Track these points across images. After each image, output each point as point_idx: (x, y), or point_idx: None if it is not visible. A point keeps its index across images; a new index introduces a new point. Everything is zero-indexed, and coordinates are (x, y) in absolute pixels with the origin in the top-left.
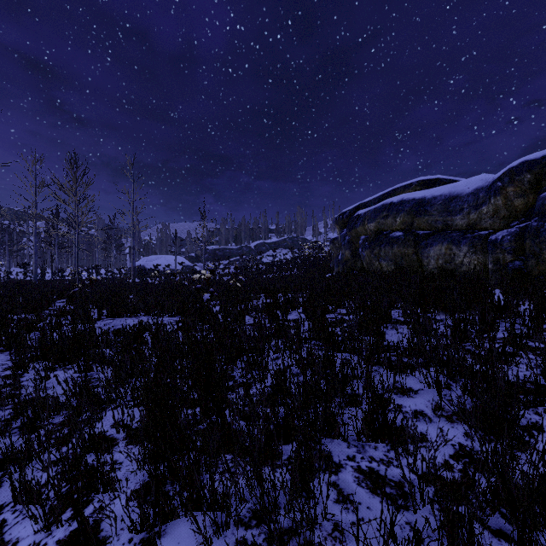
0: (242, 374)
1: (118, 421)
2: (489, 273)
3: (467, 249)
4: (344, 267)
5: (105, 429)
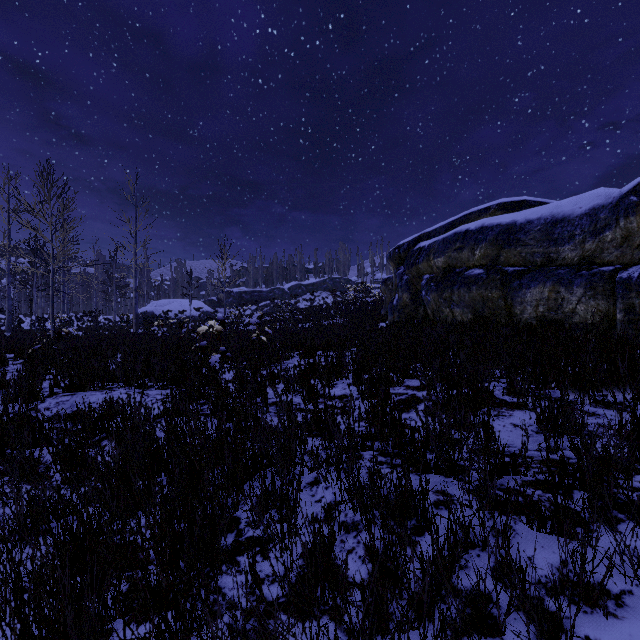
0: (252, 519)
1: None
2: (617, 326)
3: (582, 292)
4: (401, 315)
5: None
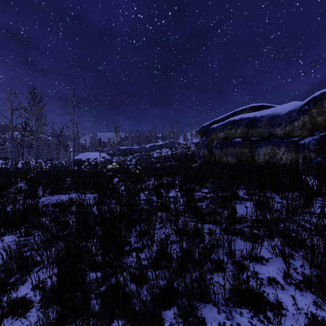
0: (136, 240)
1: (38, 283)
2: (299, 165)
3: (284, 149)
4: (203, 160)
5: (26, 291)
